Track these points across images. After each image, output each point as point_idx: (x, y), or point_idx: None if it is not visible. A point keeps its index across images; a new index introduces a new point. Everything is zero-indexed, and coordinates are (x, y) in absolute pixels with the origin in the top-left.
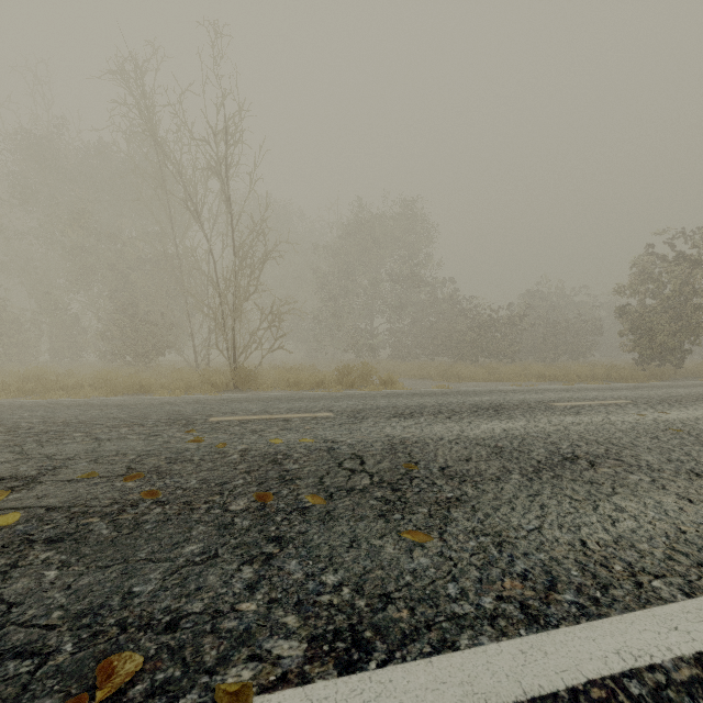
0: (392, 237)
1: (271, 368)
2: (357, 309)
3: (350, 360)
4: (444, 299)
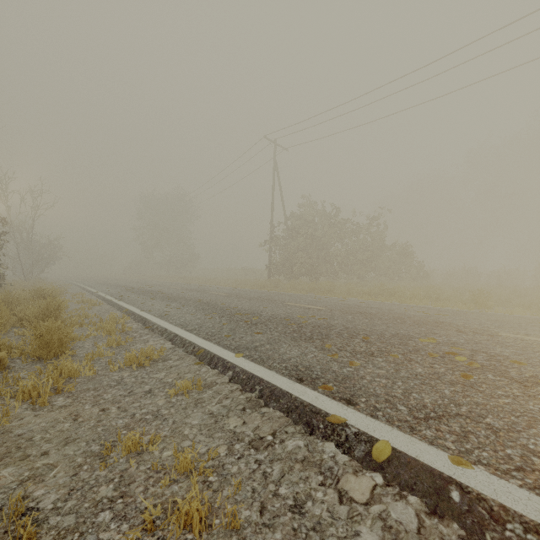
0: None
1: None
2: None
3: None
4: None
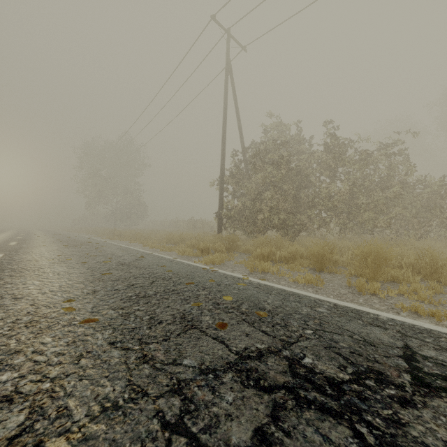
0: None
1: None
2: None
3: None
4: None
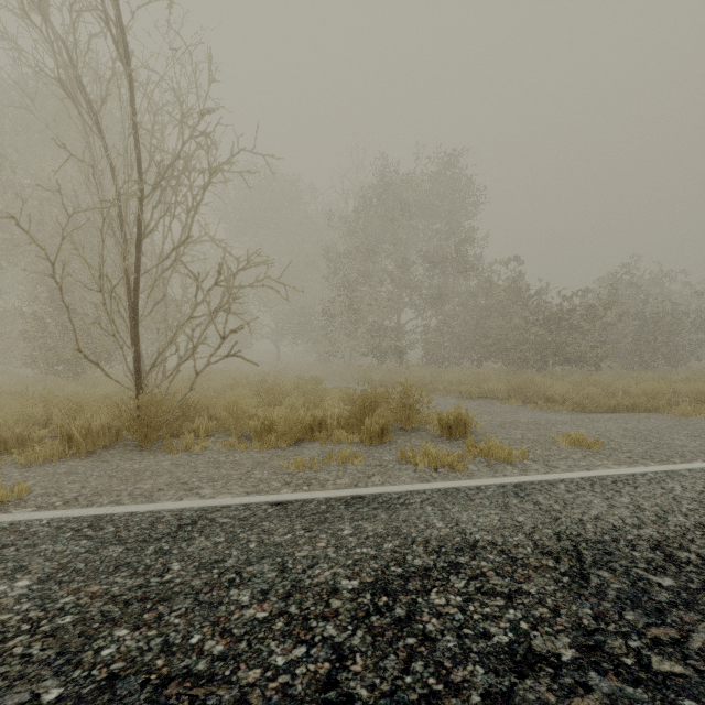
0: (426, 206)
1: (249, 384)
2: (379, 301)
3: (371, 366)
4: (496, 285)
